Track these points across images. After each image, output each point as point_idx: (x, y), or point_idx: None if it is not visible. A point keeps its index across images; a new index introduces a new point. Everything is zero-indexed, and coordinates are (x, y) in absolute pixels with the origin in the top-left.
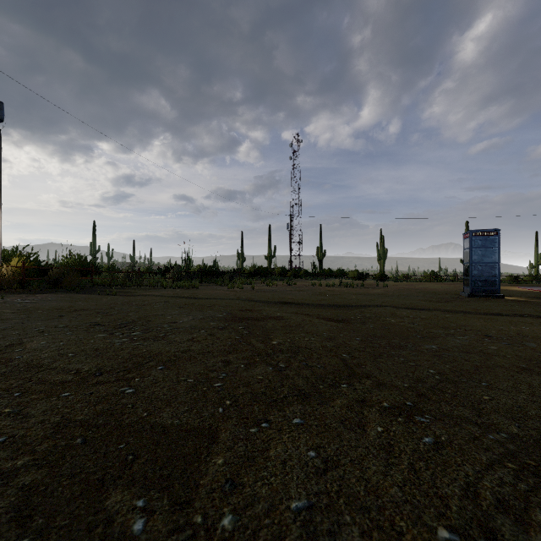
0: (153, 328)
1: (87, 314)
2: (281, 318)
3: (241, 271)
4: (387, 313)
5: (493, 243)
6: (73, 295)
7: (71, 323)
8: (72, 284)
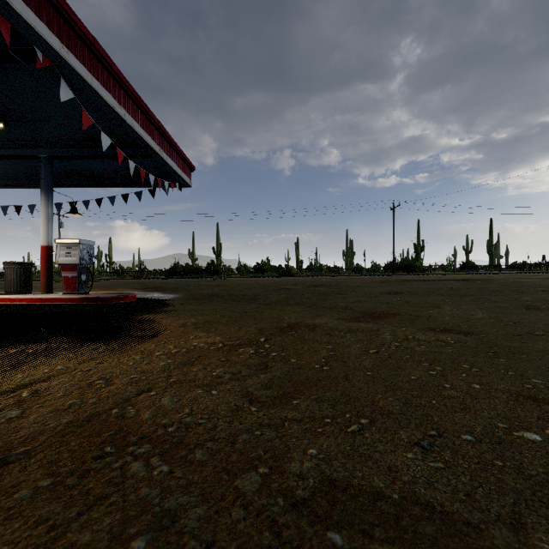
0: None
1: None
2: None
3: None
4: None
5: None
6: None
7: None
8: None
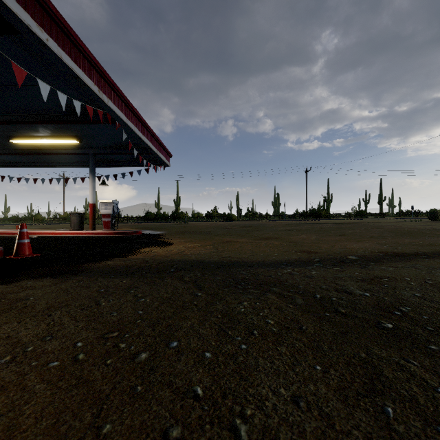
0: None
1: None
2: None
3: None
4: None
5: None
6: None
7: None
8: None
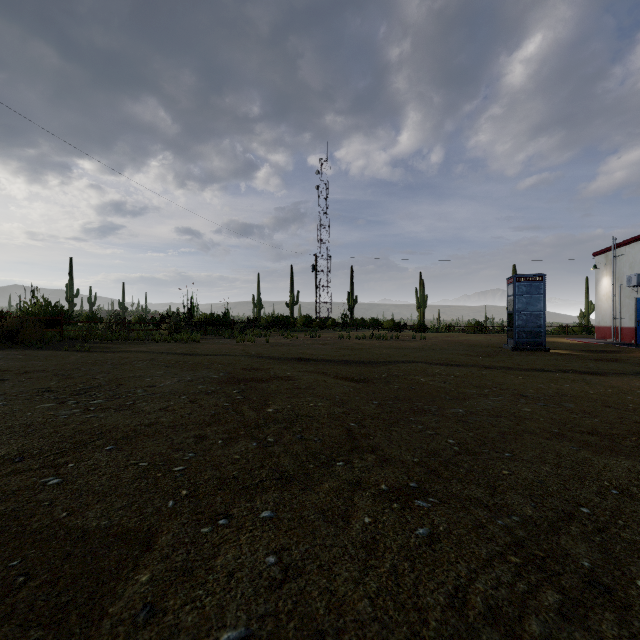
0: (122, 394)
1: (40, 377)
2: (291, 378)
3: (256, 321)
4: (418, 370)
5: (538, 289)
6: (32, 352)
7: (12, 389)
8: (33, 338)
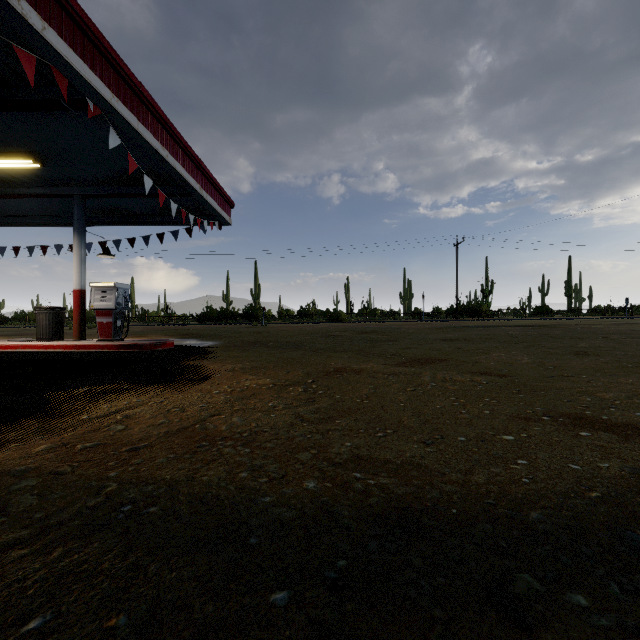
0: None
1: None
2: None
3: None
4: None
5: None
6: None
7: None
8: None
